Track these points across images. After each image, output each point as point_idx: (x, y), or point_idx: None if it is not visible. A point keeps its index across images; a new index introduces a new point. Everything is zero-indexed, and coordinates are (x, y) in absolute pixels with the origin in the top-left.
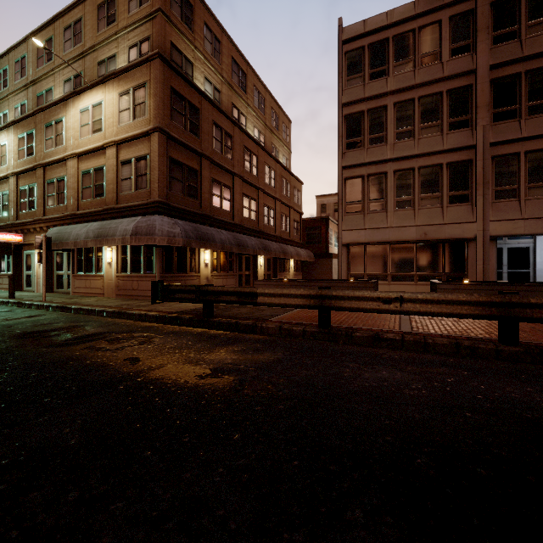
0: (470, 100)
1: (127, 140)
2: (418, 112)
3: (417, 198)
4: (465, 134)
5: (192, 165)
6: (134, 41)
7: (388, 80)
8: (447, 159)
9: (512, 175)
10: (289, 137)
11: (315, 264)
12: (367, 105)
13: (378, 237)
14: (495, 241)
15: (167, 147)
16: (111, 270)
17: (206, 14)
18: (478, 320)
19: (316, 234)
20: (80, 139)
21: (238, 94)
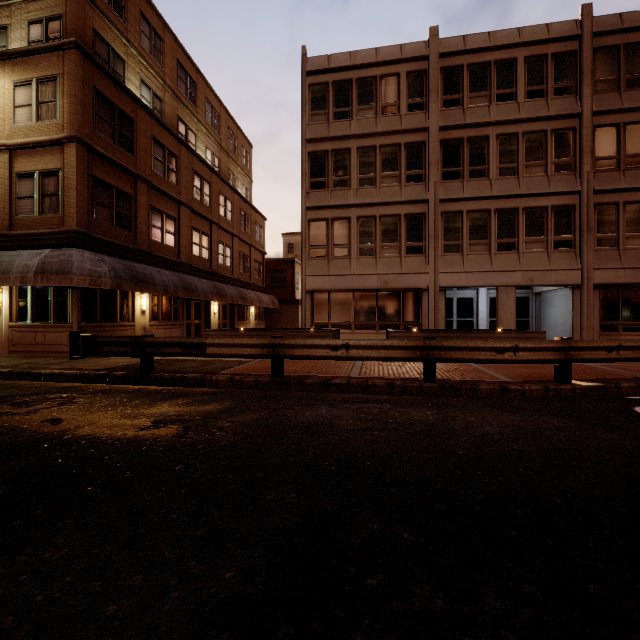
0: (424, 156)
1: (27, 146)
2: (380, 160)
3: (379, 247)
4: (420, 188)
5: (123, 188)
6: (37, 16)
7: (351, 122)
8: (405, 211)
9: (457, 231)
10: (250, 164)
11: (280, 311)
12: (332, 145)
13: (342, 284)
14: (443, 291)
15: (88, 162)
16: (1, 318)
17: (143, 2)
18: (419, 364)
19: (282, 278)
20: None
21: (186, 106)
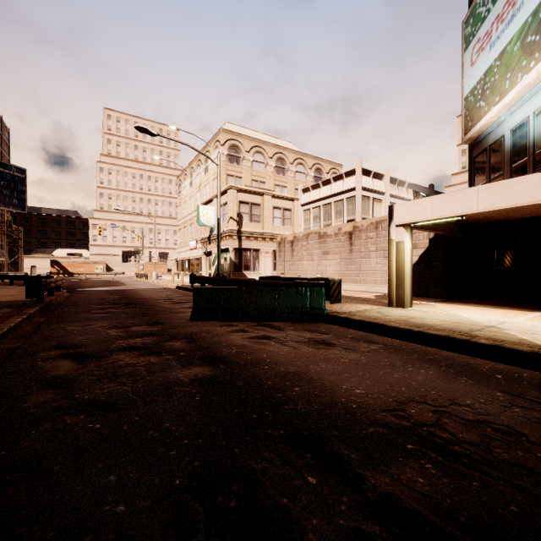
0: None
1: None
2: None
3: None
4: None
5: None
6: None
7: None
8: None
9: None
10: None
11: None
12: None
13: None
14: None
15: None
16: None
17: None
18: None
19: None
20: None
21: None
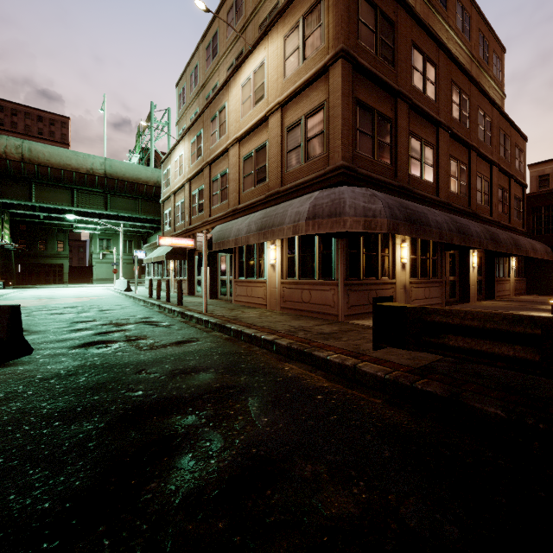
0: None
1: (295, 93)
2: None
3: None
4: None
5: (383, 112)
6: None
7: None
8: None
9: None
10: (502, 74)
11: None
12: None
13: None
14: None
15: (352, 83)
16: (275, 274)
17: None
18: None
19: None
20: (241, 120)
21: (437, 11)
